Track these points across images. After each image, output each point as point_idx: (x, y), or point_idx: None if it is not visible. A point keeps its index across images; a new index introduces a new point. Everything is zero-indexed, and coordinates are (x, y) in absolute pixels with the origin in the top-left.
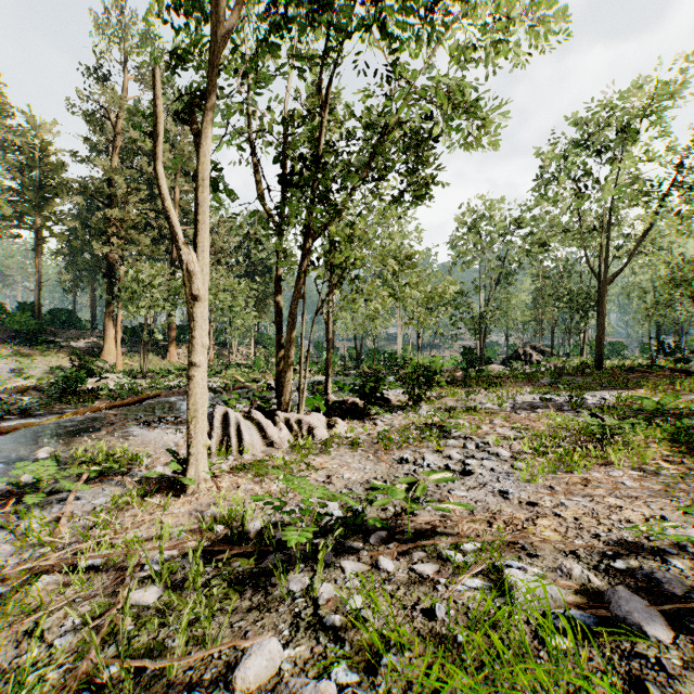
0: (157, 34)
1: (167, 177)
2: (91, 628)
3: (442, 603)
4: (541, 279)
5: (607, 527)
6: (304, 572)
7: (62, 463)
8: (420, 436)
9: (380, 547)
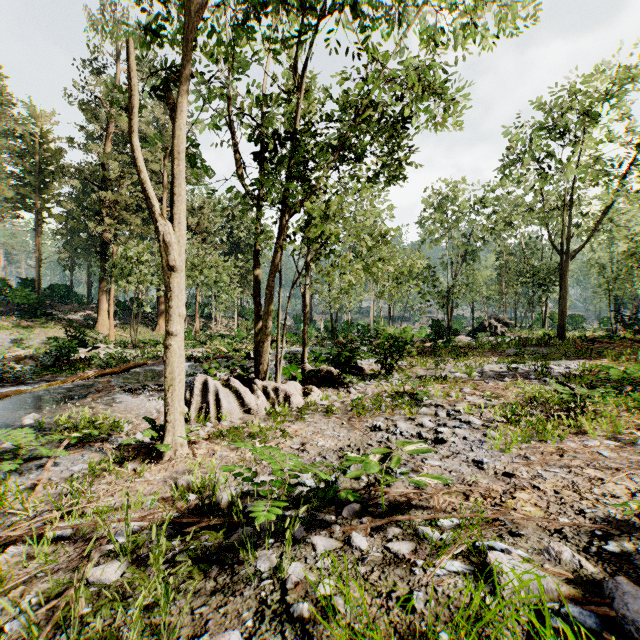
0: (133, 7)
1: (156, 162)
2: (47, 609)
3: (421, 590)
4: (505, 256)
5: (591, 502)
6: (273, 548)
7: (46, 429)
8: (392, 404)
9: (352, 520)
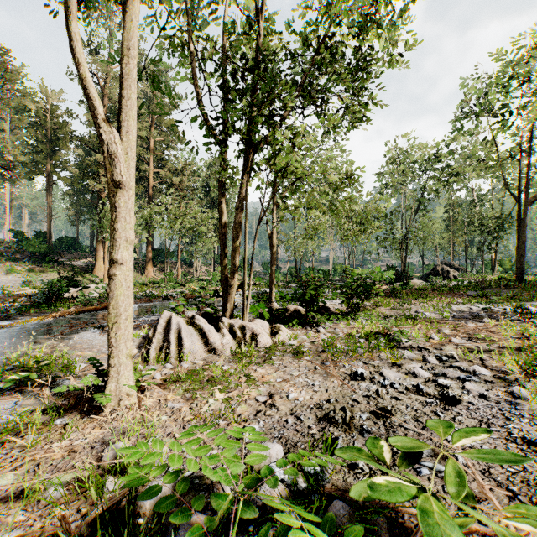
0: None
1: (144, 129)
2: None
3: None
4: (453, 208)
5: None
6: None
7: None
8: (369, 346)
9: None
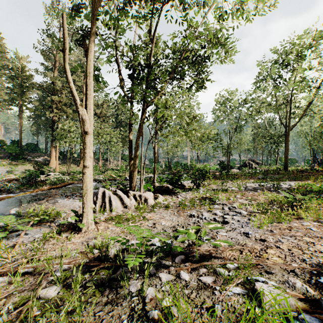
0: None
1: (80, 81)
2: (17, 312)
3: (219, 304)
4: (256, 128)
5: (309, 255)
6: (138, 279)
7: (22, 216)
8: (200, 203)
9: (180, 264)
